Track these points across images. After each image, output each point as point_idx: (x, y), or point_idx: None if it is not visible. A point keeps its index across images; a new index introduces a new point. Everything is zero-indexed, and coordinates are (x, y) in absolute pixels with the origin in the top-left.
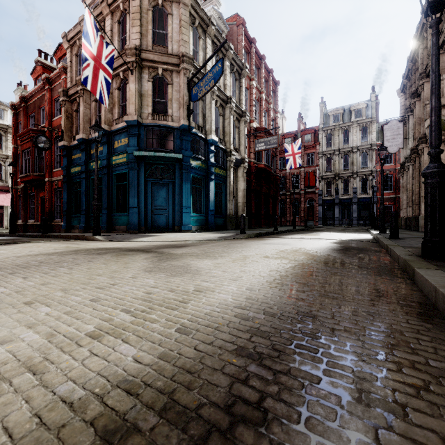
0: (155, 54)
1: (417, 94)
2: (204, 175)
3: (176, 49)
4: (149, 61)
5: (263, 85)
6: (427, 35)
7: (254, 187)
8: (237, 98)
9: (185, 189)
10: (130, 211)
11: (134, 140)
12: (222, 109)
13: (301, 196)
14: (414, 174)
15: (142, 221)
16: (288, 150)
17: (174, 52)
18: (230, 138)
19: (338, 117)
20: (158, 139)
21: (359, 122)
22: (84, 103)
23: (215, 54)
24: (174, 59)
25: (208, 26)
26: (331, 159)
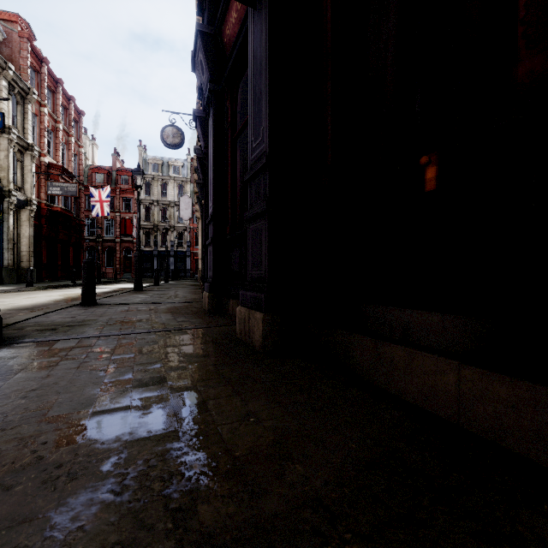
0: None
1: None
2: None
3: None
4: None
5: (61, 114)
6: None
7: (46, 233)
8: (20, 126)
9: None
10: None
11: None
12: None
13: (116, 244)
14: None
15: None
16: (94, 195)
17: None
18: (9, 175)
19: (157, 167)
20: None
21: (176, 179)
22: None
23: None
24: None
25: None
26: (150, 209)
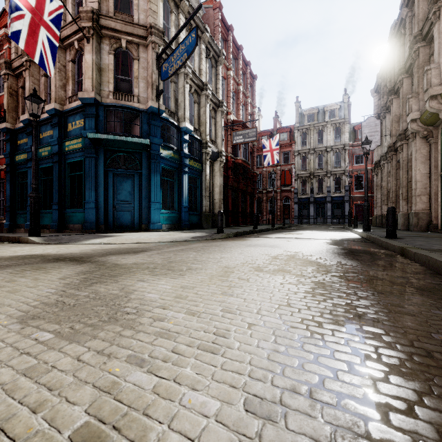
0: (117, 22)
1: (394, 92)
2: (177, 167)
3: (144, 20)
4: (109, 29)
5: (241, 77)
6: (406, 30)
7: (231, 183)
8: (213, 86)
9: (154, 182)
10: (86, 207)
11: (91, 122)
12: (197, 96)
13: (277, 194)
14: (391, 171)
15: (102, 218)
16: (266, 146)
17: (141, 23)
18: (206, 128)
19: (313, 116)
20: (122, 124)
21: (332, 122)
22: (31, 78)
23: (188, 23)
24: (140, 30)
25: (182, 1)
26: (306, 158)
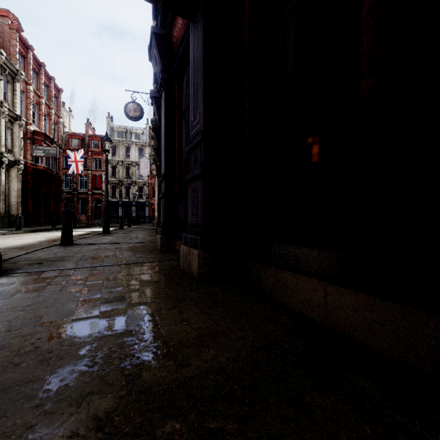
0: None
1: None
2: None
3: None
4: None
5: (43, 91)
6: None
7: (31, 187)
8: (10, 100)
9: None
10: None
11: None
12: None
13: (89, 196)
14: None
15: None
16: (71, 157)
17: None
18: (1, 140)
19: (122, 134)
20: None
21: (137, 143)
22: None
23: None
24: None
25: None
26: (116, 167)
